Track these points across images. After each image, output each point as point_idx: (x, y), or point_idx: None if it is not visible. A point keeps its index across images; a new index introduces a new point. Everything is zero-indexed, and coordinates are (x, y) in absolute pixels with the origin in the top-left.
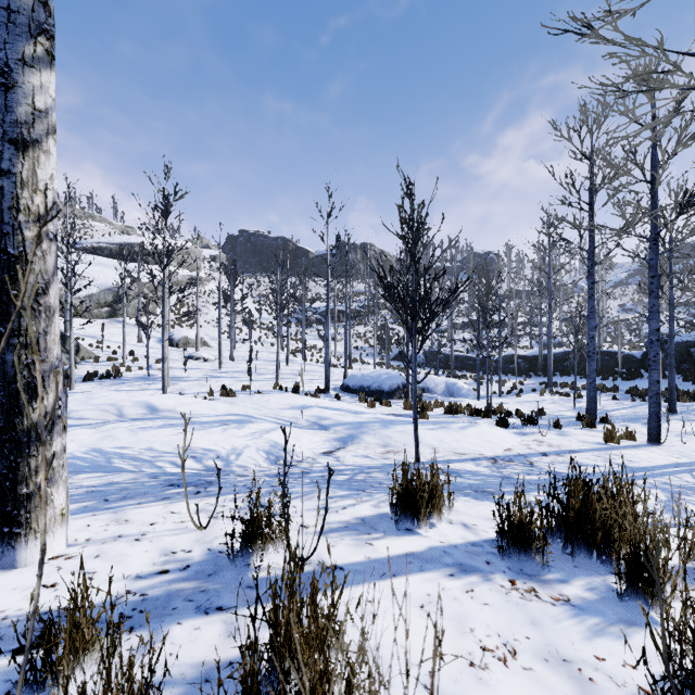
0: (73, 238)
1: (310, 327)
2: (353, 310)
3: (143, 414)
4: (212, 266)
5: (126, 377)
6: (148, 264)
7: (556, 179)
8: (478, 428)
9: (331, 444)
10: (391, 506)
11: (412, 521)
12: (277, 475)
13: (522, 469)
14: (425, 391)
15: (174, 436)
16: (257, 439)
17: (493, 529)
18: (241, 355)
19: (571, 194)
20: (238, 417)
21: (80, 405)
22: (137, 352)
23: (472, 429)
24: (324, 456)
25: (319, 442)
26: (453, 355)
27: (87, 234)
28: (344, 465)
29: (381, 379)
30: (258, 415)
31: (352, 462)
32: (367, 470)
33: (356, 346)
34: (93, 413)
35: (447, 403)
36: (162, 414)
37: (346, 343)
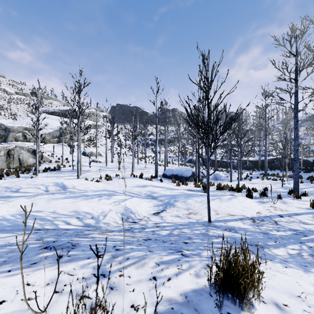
0: (43, 108)
1: (148, 147)
2: (168, 138)
3: (59, 190)
4: (104, 120)
5: (63, 170)
6: (75, 119)
7: (276, 67)
8: (238, 199)
9: (158, 208)
10: (209, 281)
11: (230, 303)
12: (126, 229)
13: (272, 227)
14: (203, 177)
15: (70, 203)
16: (117, 205)
17: (306, 313)
18: (116, 160)
19: (285, 75)
20: (108, 192)
21: (27, 185)
22: (69, 158)
23: (235, 199)
24: (154, 216)
25: (151, 207)
26: (216, 160)
27: (49, 106)
28: (166, 222)
29: (182, 171)
30: (120, 190)
31: (170, 220)
32: (179, 227)
33: (170, 156)
34: (32, 189)
35: (215, 183)
36: (69, 190)
37: (165, 154)
